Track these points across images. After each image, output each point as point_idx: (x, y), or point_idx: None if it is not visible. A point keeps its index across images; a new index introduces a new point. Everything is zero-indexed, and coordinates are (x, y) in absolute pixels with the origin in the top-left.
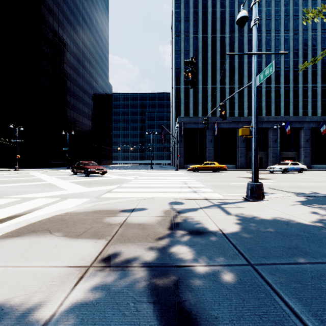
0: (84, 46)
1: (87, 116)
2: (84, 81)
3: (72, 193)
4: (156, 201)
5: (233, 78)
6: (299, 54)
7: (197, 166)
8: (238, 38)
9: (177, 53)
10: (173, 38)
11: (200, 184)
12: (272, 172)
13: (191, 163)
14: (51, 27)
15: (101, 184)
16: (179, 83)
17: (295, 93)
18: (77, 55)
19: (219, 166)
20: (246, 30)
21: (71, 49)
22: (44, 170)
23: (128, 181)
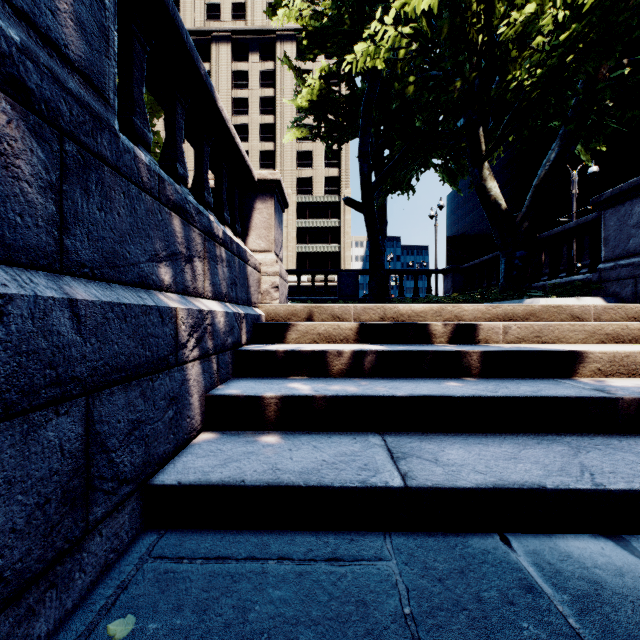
0: None
1: None
2: None
3: None
4: None
5: None
6: None
7: None
8: None
9: None
10: None
11: None
12: None
13: None
14: None
15: None
16: None
17: None
18: None
19: None
20: None
21: None
22: None
23: None
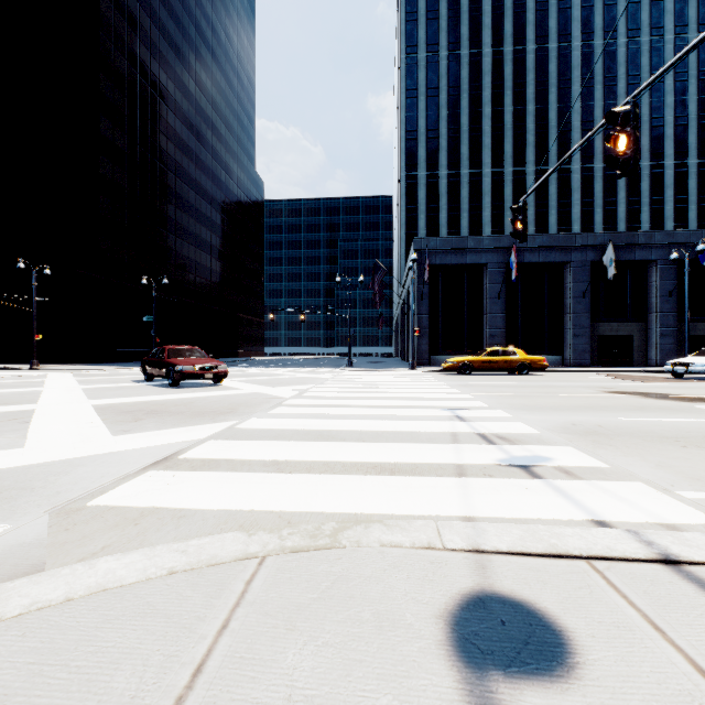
0: (199, 89)
1: (206, 247)
2: (199, 169)
3: (14, 466)
4: (352, 590)
5: (545, 149)
6: None
7: (469, 359)
8: (557, 54)
9: (410, 95)
10: (400, 61)
11: (514, 422)
12: (680, 376)
13: (448, 351)
14: (122, 44)
15: (180, 417)
16: (415, 166)
17: (702, 181)
18: (184, 110)
19: (528, 360)
20: (578, 32)
21: (170, 96)
22: (95, 369)
23: (275, 403)
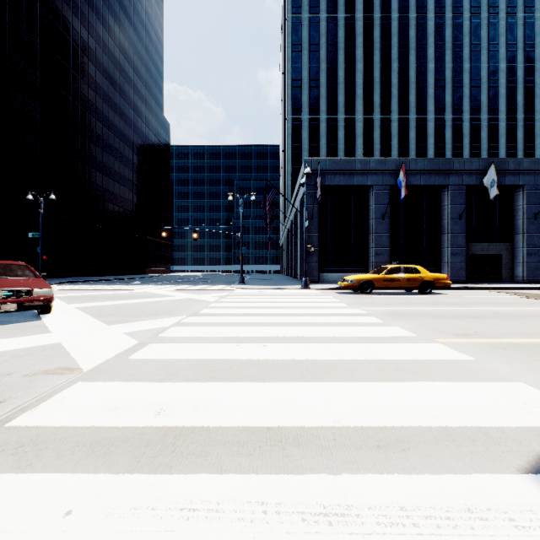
0: (106, 32)
1: (114, 175)
2: (106, 104)
3: None
4: None
5: (406, 101)
6: (536, 54)
7: (369, 277)
8: (415, 22)
9: (295, 49)
10: (287, 20)
11: None
12: None
13: (336, 269)
14: None
15: None
16: (299, 110)
17: (527, 132)
18: (90, 47)
19: (431, 278)
20: (432, 5)
21: (74, 31)
22: None
23: (3, 412)
